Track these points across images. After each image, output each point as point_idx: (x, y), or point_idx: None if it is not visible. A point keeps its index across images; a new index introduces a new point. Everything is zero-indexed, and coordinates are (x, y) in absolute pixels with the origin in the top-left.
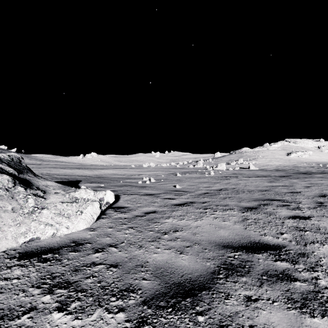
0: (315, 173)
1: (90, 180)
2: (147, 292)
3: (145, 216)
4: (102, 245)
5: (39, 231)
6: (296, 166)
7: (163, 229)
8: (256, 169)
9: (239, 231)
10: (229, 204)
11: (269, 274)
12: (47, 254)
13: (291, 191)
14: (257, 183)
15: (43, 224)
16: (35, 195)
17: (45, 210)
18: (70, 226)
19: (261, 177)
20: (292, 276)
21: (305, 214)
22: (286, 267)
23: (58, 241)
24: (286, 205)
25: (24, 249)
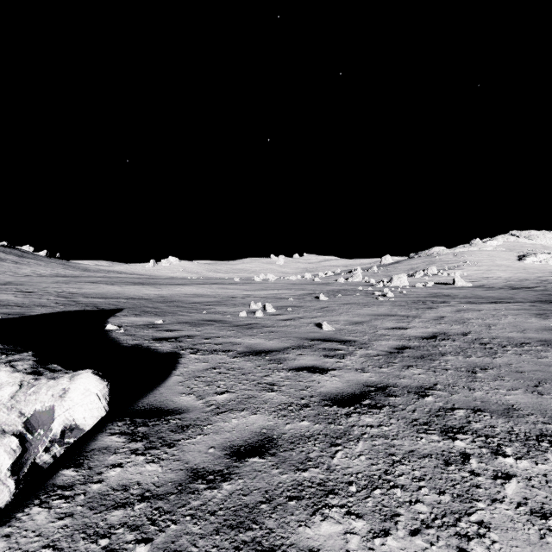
0: None
1: (143, 308)
2: None
3: (226, 480)
4: None
5: None
6: (544, 279)
7: None
8: (468, 285)
9: None
10: (512, 403)
11: None
12: None
13: None
14: (512, 320)
15: None
16: None
17: None
18: None
19: (501, 302)
20: None
21: None
22: None
23: None
24: None
25: None
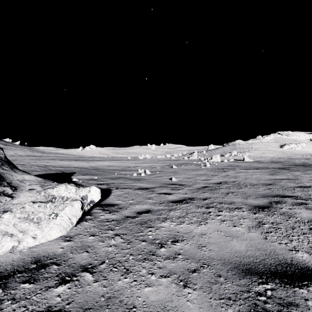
0: None
1: (85, 172)
2: None
3: (137, 217)
4: (73, 268)
5: None
6: (291, 158)
7: (158, 238)
8: (251, 161)
9: (259, 243)
10: (234, 201)
11: None
12: None
13: (300, 185)
14: (258, 176)
15: (0, 233)
16: None
17: (7, 214)
18: (38, 235)
19: (259, 169)
20: None
21: None
22: None
23: (14, 260)
24: (303, 203)
25: None
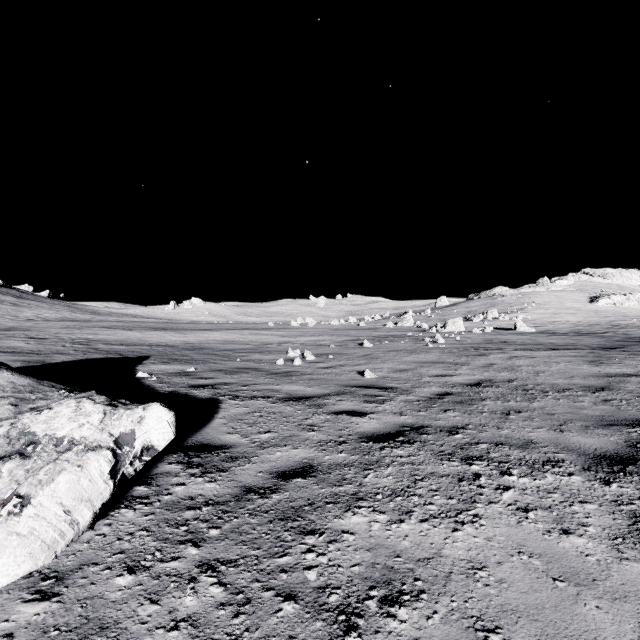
0: None
1: (171, 356)
2: None
3: (275, 492)
4: None
5: None
6: (616, 324)
7: (337, 581)
8: (531, 331)
9: None
10: (533, 438)
11: None
12: None
13: None
14: (563, 367)
15: None
16: None
17: None
18: None
19: (559, 349)
20: None
21: None
22: None
23: None
24: None
25: None
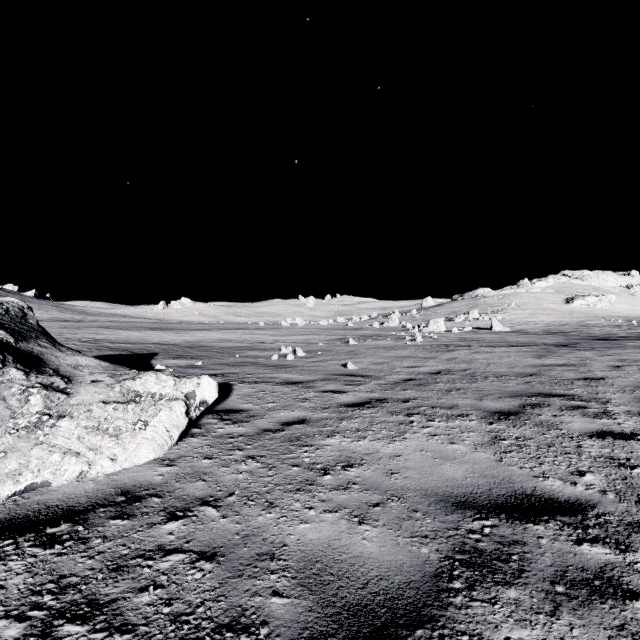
0: (626, 339)
1: (176, 353)
2: (281, 634)
3: (282, 431)
4: (186, 502)
5: (48, 469)
6: (585, 324)
7: (320, 461)
8: (506, 330)
9: (487, 468)
10: (458, 404)
11: (569, 580)
12: (60, 524)
13: (585, 376)
14: (512, 360)
15: (60, 451)
16: (46, 387)
17: (65, 421)
18: (119, 455)
19: (518, 346)
20: (625, 585)
21: (623, 428)
22: (605, 560)
23: (88, 491)
24: (580, 406)
25: (10, 512)
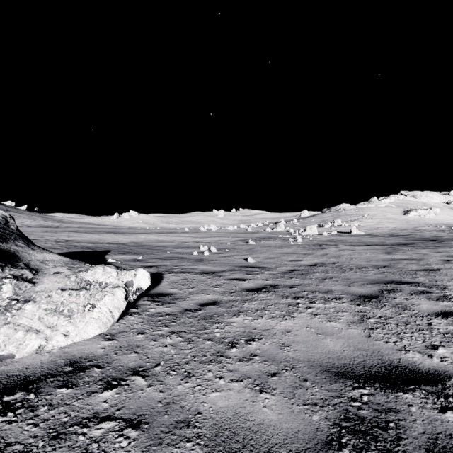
0: (450, 240)
1: (124, 250)
2: None
3: (199, 310)
4: (120, 372)
5: (13, 344)
6: (418, 229)
7: (228, 336)
8: (361, 234)
9: (359, 342)
10: (332, 289)
11: (441, 448)
12: (15, 393)
13: (425, 268)
14: (368, 255)
15: (23, 329)
16: (16, 278)
17: (29, 305)
18: (71, 331)
19: (372, 245)
20: None
21: None
22: None
23: (43, 362)
24: (425, 291)
25: None
